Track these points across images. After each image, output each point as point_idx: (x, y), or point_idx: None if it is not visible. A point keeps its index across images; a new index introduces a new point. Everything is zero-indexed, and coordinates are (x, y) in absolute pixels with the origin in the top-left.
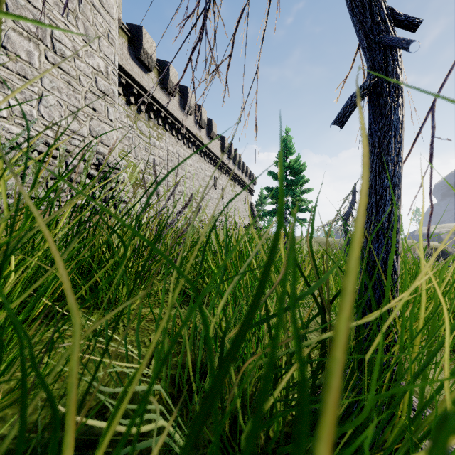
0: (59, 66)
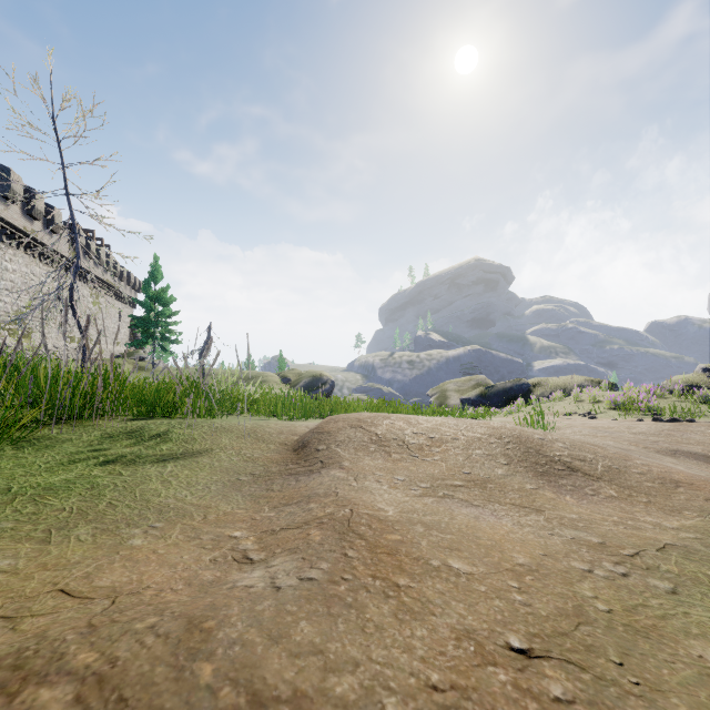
0: None
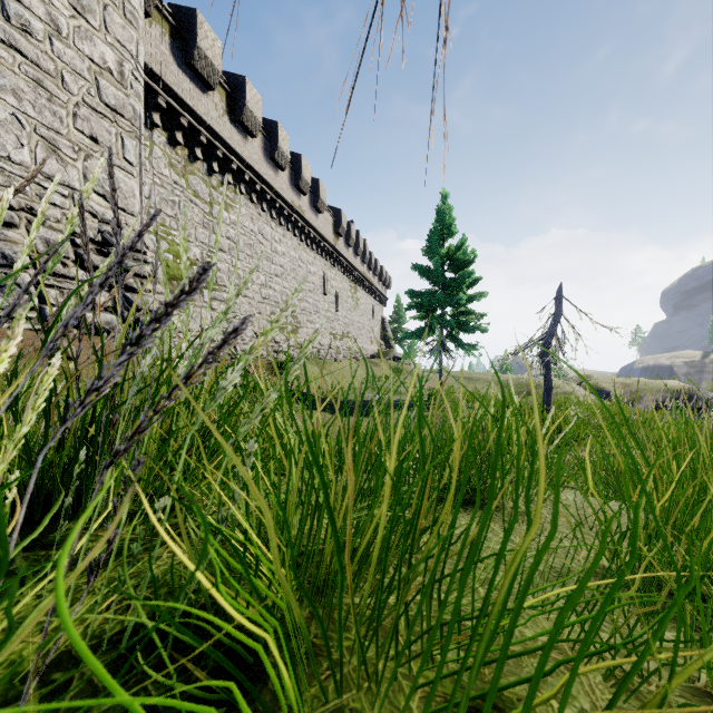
0: (16, 47)
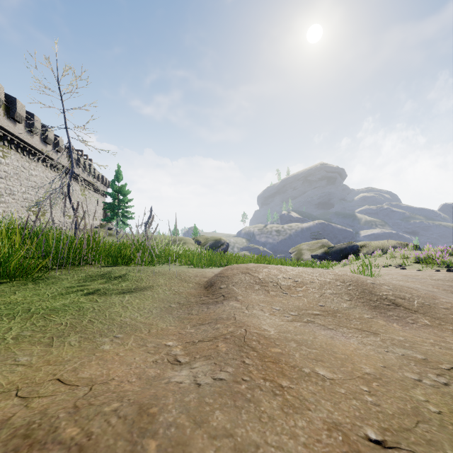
0: None
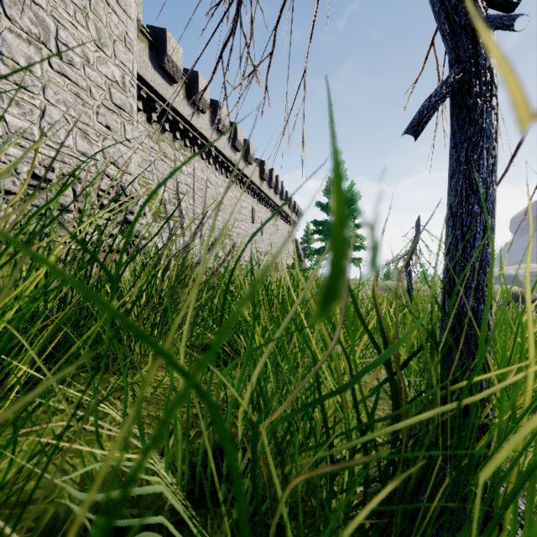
0: (65, 75)
